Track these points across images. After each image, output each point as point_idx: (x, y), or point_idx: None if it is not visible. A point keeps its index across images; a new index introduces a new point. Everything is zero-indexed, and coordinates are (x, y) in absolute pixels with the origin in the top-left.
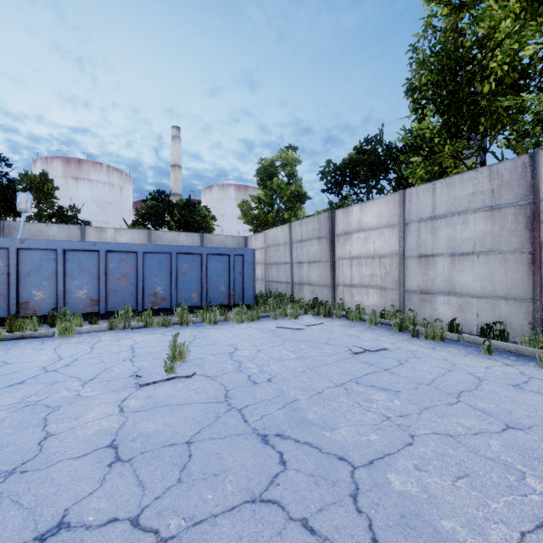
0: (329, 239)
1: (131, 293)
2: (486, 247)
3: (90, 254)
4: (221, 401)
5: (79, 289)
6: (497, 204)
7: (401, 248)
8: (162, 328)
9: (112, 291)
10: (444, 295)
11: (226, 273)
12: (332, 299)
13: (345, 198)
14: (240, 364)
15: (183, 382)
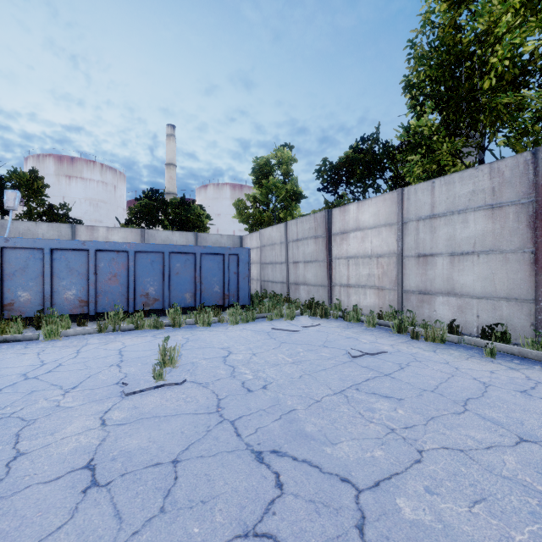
0: (326, 238)
1: (121, 293)
2: (487, 246)
3: (79, 254)
4: (213, 412)
5: (67, 290)
6: (498, 202)
7: (399, 247)
8: (153, 330)
9: (102, 292)
10: (443, 296)
11: (221, 273)
12: (328, 300)
13: (342, 197)
14: (234, 369)
15: (173, 390)
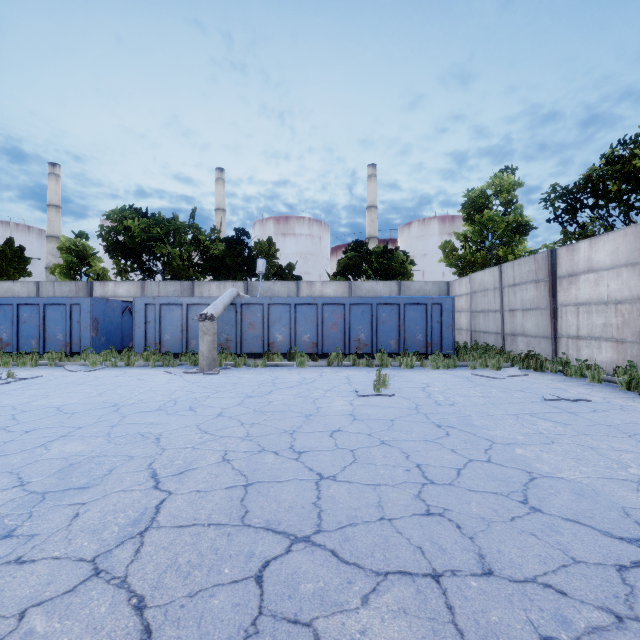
0: (548, 283)
1: (340, 338)
2: None
3: (311, 307)
4: (413, 409)
5: (304, 334)
6: None
7: None
8: (366, 368)
9: (326, 336)
10: None
11: (424, 322)
12: (552, 353)
13: (582, 226)
14: (430, 394)
15: (386, 398)
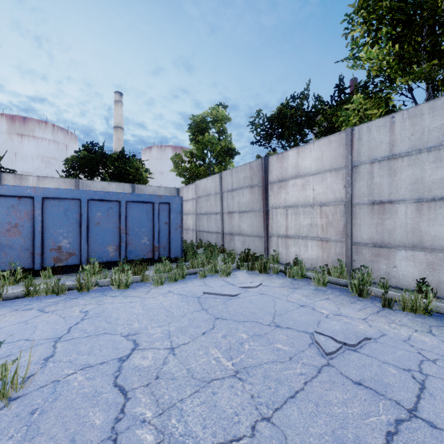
0: (262, 187)
1: (25, 247)
2: None
3: None
4: None
5: None
6: None
7: (348, 194)
8: (50, 297)
9: None
10: (406, 249)
11: (150, 223)
12: (265, 251)
13: (274, 149)
14: (124, 406)
15: None
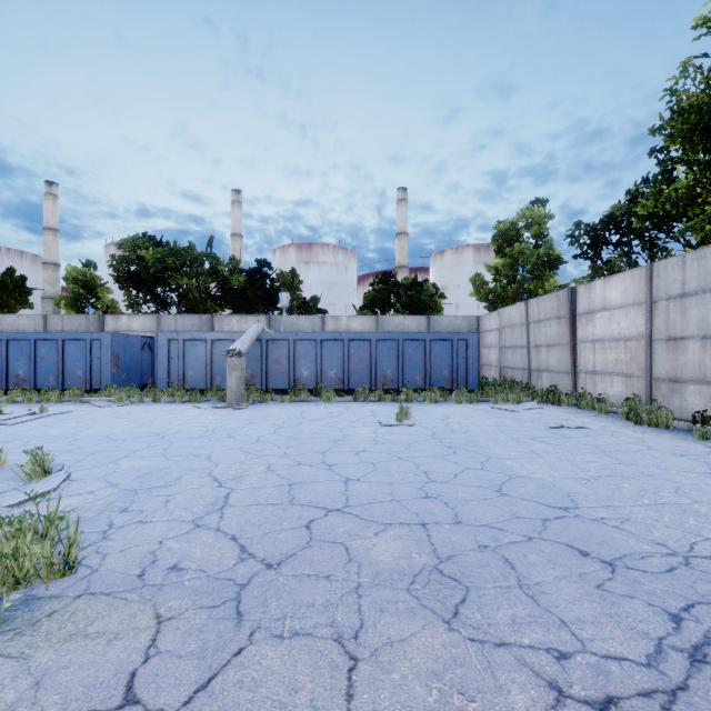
0: (568, 320)
1: (366, 374)
2: None
3: (337, 343)
4: (429, 435)
5: (330, 370)
6: None
7: (647, 329)
8: (392, 403)
9: (353, 372)
10: (694, 384)
11: (449, 358)
12: (572, 388)
13: (606, 263)
14: (447, 424)
15: (407, 427)
